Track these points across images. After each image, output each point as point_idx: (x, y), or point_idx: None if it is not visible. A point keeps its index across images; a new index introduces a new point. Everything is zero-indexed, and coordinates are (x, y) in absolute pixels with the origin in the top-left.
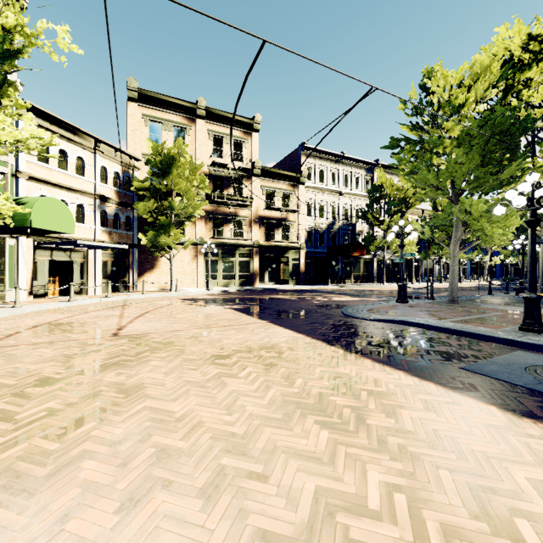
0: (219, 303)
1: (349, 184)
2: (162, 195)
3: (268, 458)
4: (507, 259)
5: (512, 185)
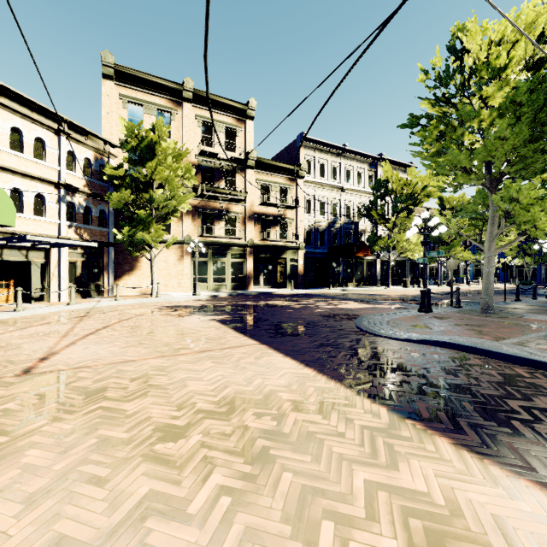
0: (203, 312)
1: (352, 179)
2: (140, 185)
3: None
4: (512, 260)
5: (544, 174)
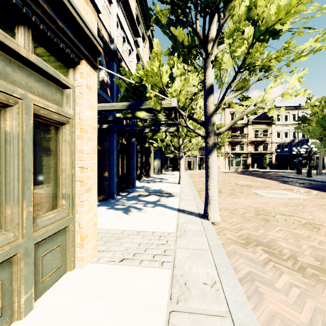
0: (234, 173)
1: None
2: None
3: (239, 179)
4: None
5: None
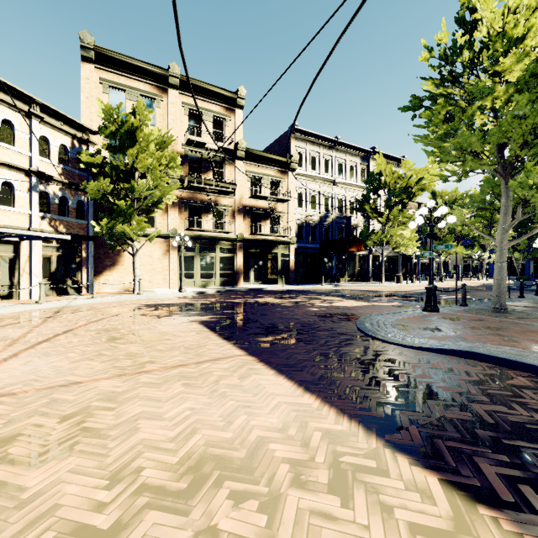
0: (186, 311)
1: (344, 173)
2: (120, 174)
3: None
4: None
5: None
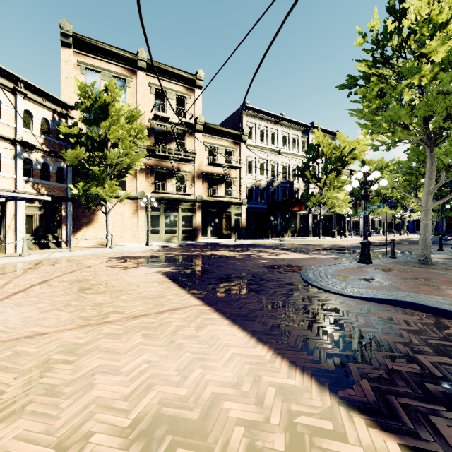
0: (151, 263)
1: (287, 144)
2: (95, 143)
3: None
4: (419, 215)
5: None
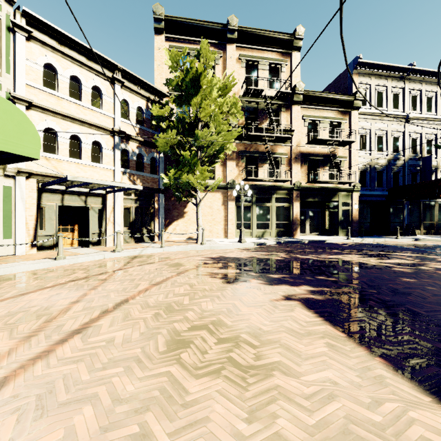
0: (263, 273)
1: (418, 106)
2: (185, 125)
3: None
4: None
5: None
